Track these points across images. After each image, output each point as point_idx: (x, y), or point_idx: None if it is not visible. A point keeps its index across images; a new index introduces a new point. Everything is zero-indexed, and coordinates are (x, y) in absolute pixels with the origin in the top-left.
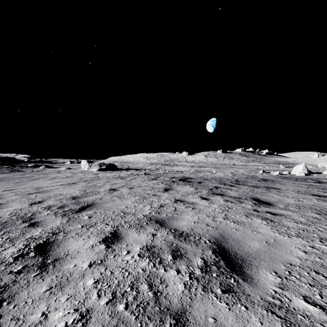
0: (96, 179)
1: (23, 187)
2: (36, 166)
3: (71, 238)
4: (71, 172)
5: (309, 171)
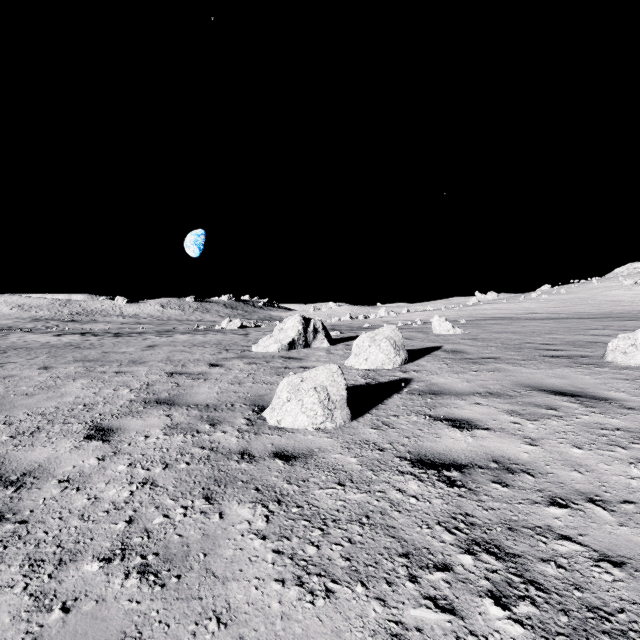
0: None
1: None
2: None
3: None
4: None
5: None
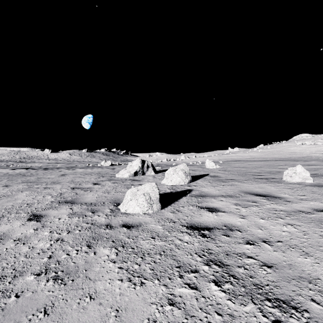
0: None
1: None
2: None
3: None
4: None
5: None
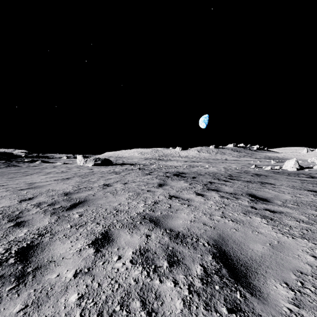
0: (90, 174)
1: (16, 182)
2: (32, 161)
3: (58, 240)
4: (66, 167)
5: (301, 166)
